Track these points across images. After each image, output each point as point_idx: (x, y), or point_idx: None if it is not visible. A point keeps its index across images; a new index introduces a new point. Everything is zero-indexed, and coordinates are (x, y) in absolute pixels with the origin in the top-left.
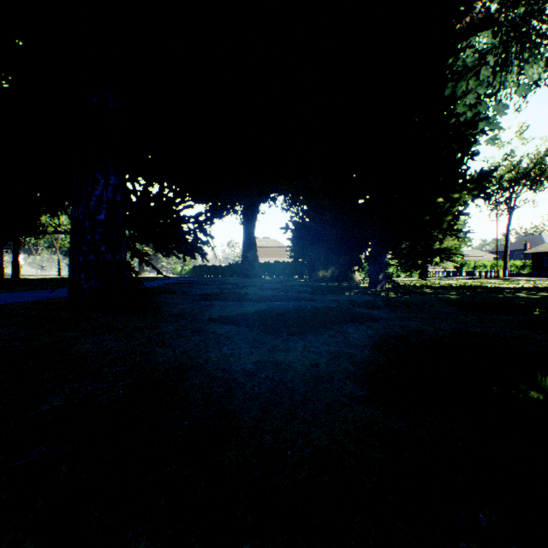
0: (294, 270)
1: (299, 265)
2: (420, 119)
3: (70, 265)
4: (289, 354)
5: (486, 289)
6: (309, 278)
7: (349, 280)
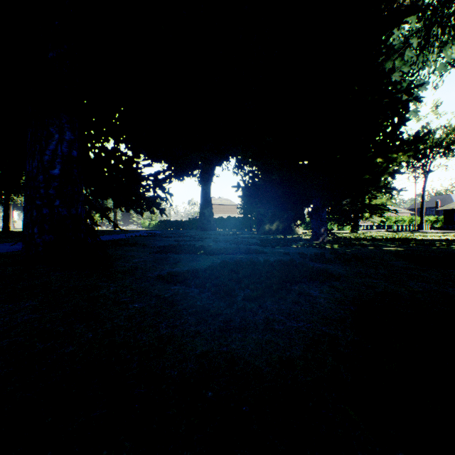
0: (243, 224)
1: (248, 219)
2: (360, 87)
3: (24, 219)
4: (248, 338)
5: (417, 241)
6: (257, 231)
7: (292, 233)
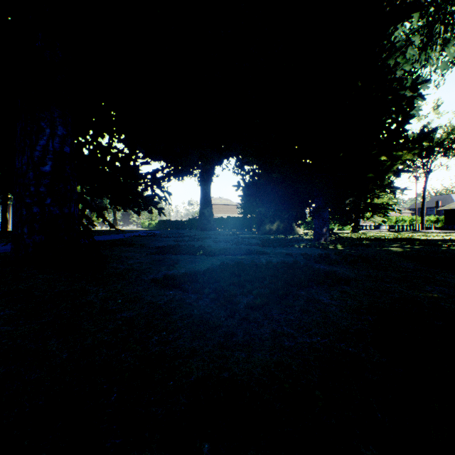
0: (243, 224)
1: (248, 219)
2: (363, 83)
3: (13, 218)
4: (254, 358)
5: (421, 242)
6: (257, 231)
7: (292, 233)
